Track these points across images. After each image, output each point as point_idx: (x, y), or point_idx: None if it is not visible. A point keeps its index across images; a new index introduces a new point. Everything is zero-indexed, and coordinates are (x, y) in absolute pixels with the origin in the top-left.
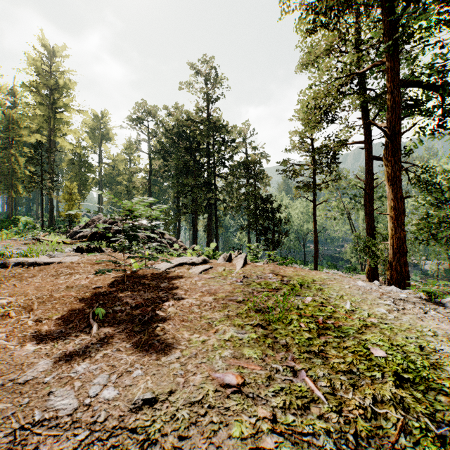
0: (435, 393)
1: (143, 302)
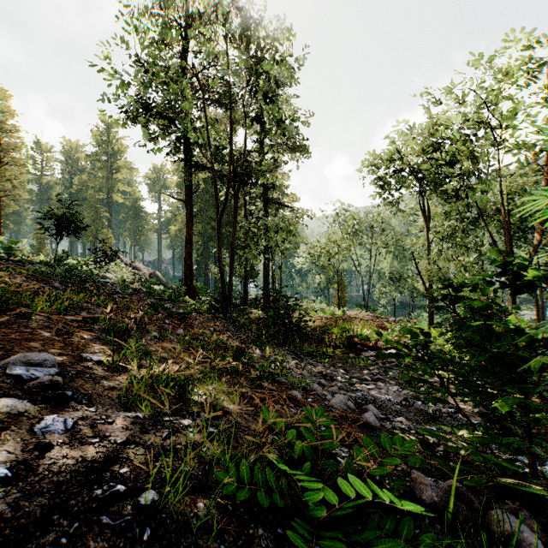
0: None
1: None
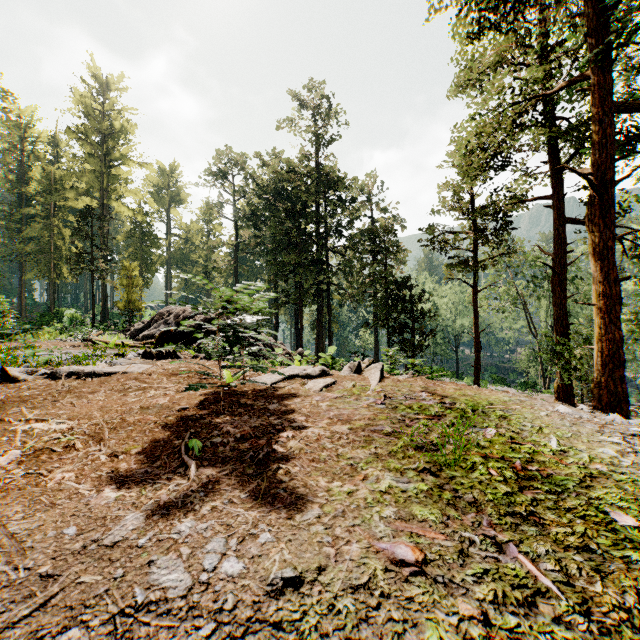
0: None
1: (251, 432)
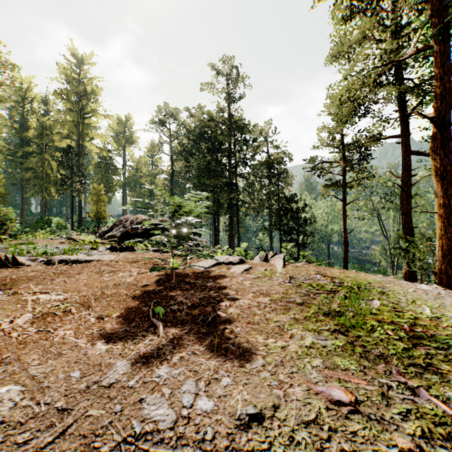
0: None
1: (199, 302)
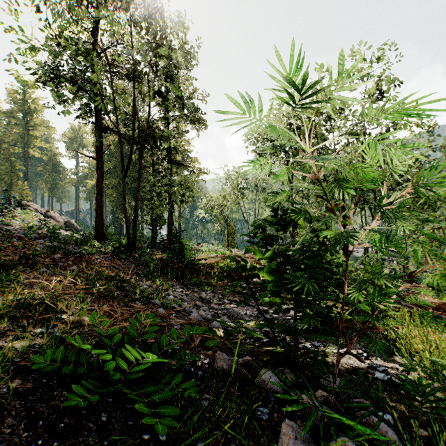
0: None
1: None
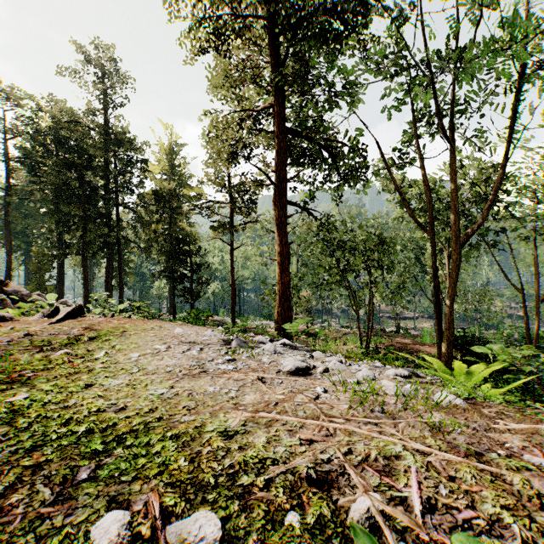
0: (7, 426)
1: None
